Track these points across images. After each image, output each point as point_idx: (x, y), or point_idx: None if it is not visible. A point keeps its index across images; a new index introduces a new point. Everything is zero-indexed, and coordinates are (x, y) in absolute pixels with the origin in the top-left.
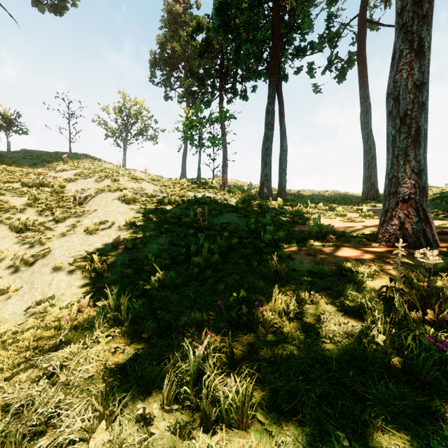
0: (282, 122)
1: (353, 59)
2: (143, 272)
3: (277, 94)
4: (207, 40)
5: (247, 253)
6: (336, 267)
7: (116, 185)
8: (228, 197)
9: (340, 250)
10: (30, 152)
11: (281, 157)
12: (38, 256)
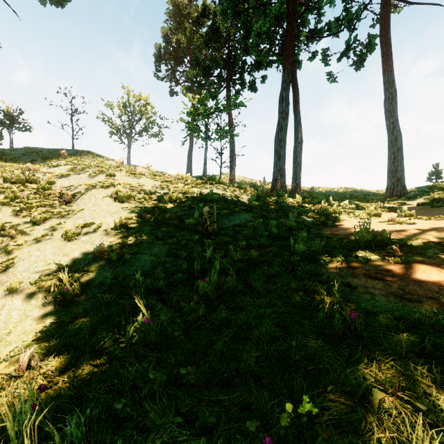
0: (297, 111)
1: (374, 42)
2: (127, 298)
3: (291, 81)
4: (214, 26)
5: (275, 272)
6: (442, 308)
7: (111, 180)
8: (239, 194)
9: (419, 271)
10: (31, 149)
11: (296, 149)
12: None
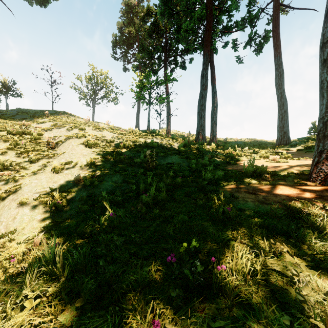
0: (213, 84)
1: (269, 35)
2: (97, 207)
3: (210, 63)
4: (155, 22)
5: (191, 191)
6: (282, 207)
7: (82, 133)
8: (172, 142)
9: (278, 189)
10: (22, 110)
11: (213, 111)
12: (10, 192)
